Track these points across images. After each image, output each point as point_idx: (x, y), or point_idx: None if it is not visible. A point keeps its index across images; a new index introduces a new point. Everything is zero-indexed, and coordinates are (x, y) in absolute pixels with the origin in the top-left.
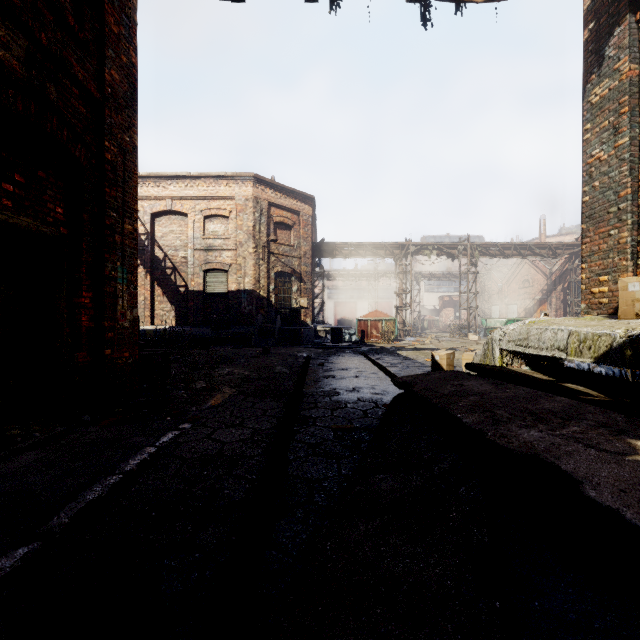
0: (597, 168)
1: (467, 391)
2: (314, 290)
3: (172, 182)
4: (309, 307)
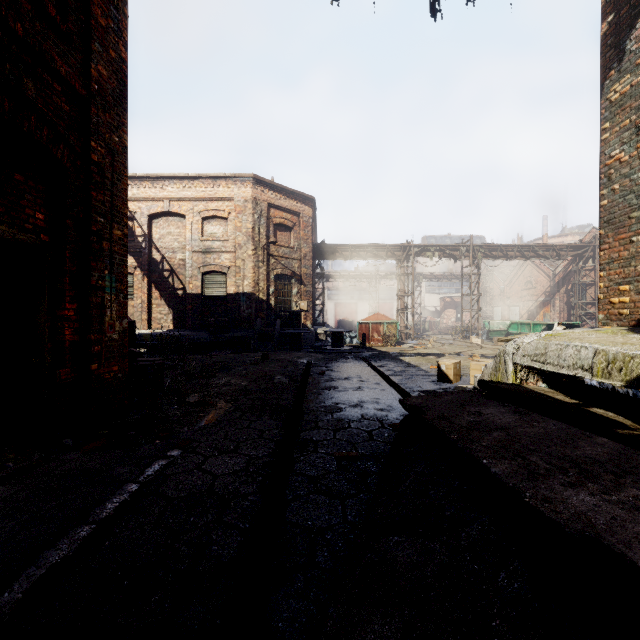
0: (617, 170)
1: (488, 423)
2: (314, 292)
3: (170, 183)
4: (309, 310)
